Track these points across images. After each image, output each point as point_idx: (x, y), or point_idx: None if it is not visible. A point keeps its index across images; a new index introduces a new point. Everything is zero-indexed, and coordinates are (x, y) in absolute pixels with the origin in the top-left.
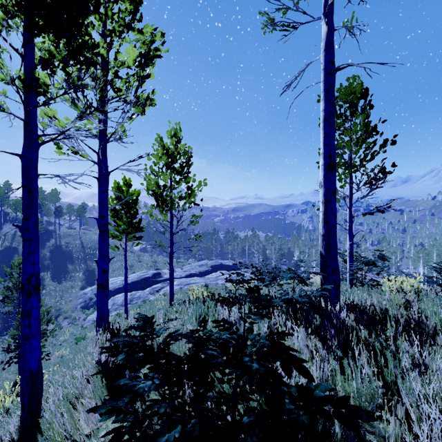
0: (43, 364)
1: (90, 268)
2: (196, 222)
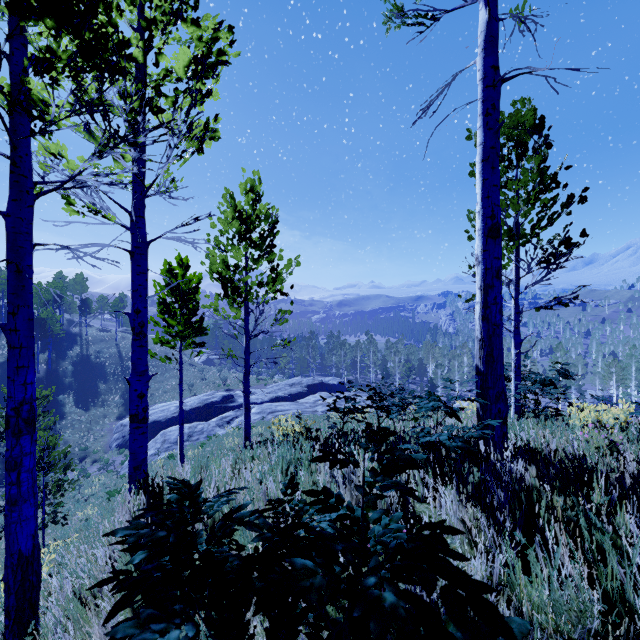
0: (60, 530)
1: None
2: (284, 320)
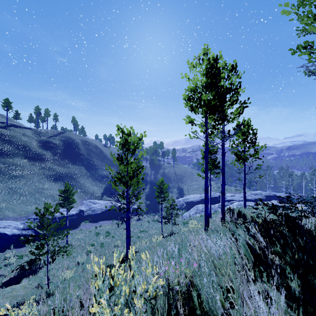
0: None
1: (180, 187)
2: (259, 168)
